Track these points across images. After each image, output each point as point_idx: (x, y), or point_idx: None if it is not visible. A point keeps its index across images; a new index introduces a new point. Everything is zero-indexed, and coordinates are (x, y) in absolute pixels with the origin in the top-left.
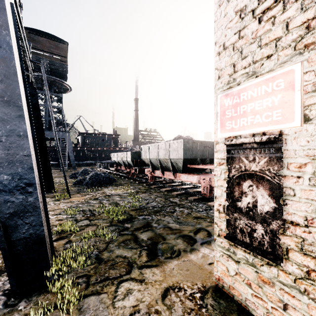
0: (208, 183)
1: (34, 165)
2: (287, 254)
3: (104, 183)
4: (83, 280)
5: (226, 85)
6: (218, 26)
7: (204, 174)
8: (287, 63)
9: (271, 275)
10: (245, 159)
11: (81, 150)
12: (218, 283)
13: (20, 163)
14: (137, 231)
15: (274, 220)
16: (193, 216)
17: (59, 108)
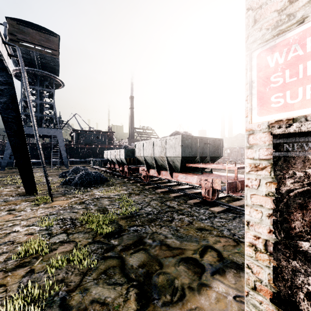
0: (210, 185)
1: None
2: None
3: (95, 183)
4: None
5: (272, 31)
6: None
7: (204, 173)
8: None
9: None
10: None
11: (75, 147)
12: None
13: None
14: (125, 252)
15: None
16: (195, 226)
17: (51, 104)
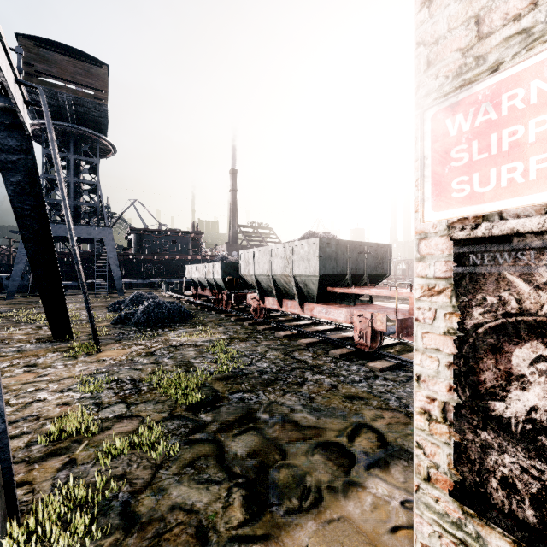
0: (369, 324)
1: None
2: None
3: (170, 321)
4: None
5: (453, 80)
6: None
7: (359, 304)
8: None
9: None
10: (519, 281)
11: (135, 259)
12: None
13: None
14: (225, 433)
15: None
16: (342, 392)
17: (93, 184)
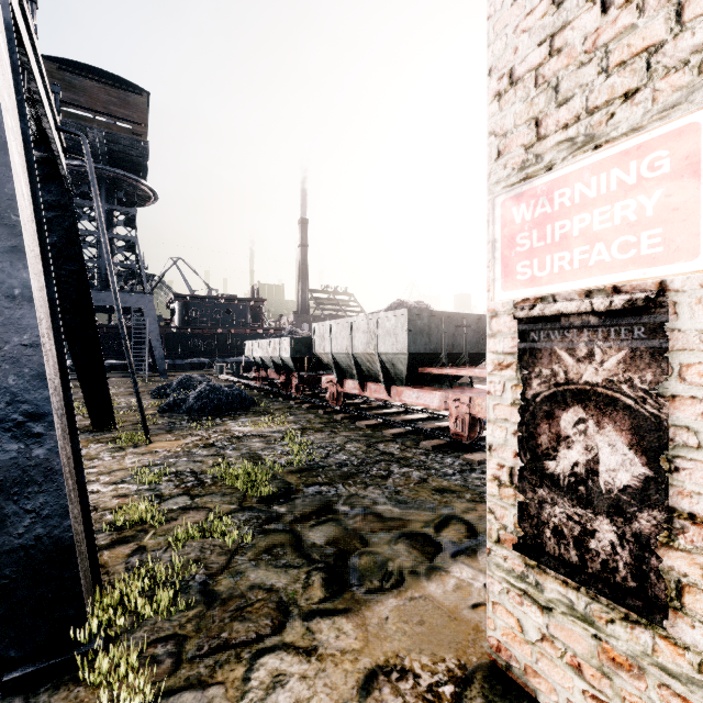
0: (466, 410)
1: (51, 369)
2: (680, 597)
3: (229, 409)
4: (168, 650)
5: (518, 172)
6: (497, 28)
7: (457, 388)
8: (680, 109)
9: (635, 649)
10: (566, 355)
11: (180, 334)
12: (497, 657)
13: (14, 363)
14: (302, 524)
15: (645, 509)
16: (432, 485)
17: (129, 240)
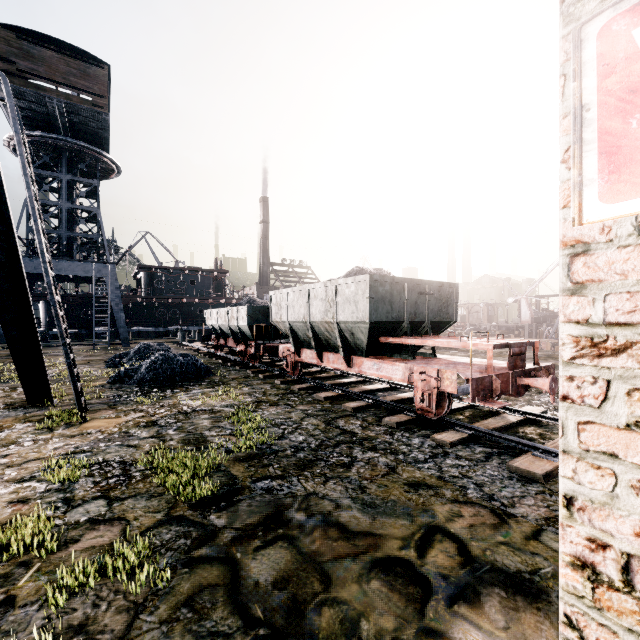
0: (434, 384)
1: None
2: None
3: (183, 379)
4: None
5: None
6: None
7: (419, 358)
8: None
9: None
10: None
11: (145, 303)
12: None
13: None
14: (243, 546)
15: None
16: (403, 478)
17: (92, 211)
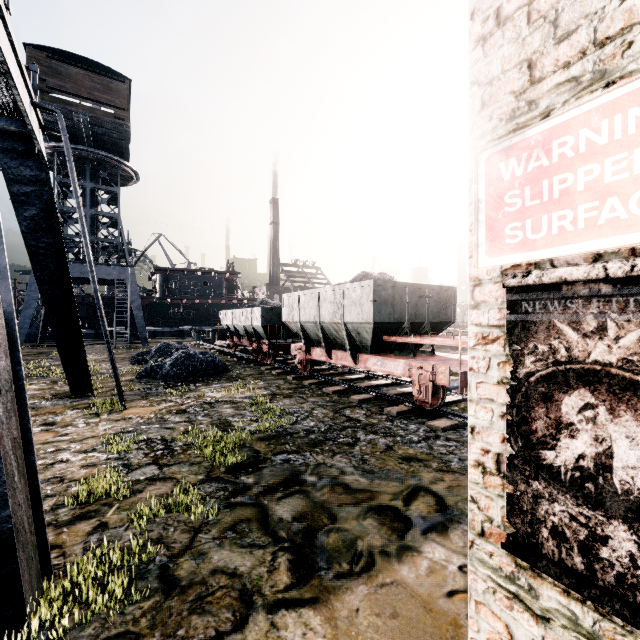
0: (430, 378)
1: None
2: None
3: (203, 374)
4: None
5: (507, 123)
6: None
7: (419, 355)
8: None
9: None
10: (568, 329)
11: (161, 304)
12: None
13: None
14: (269, 497)
15: None
16: (398, 453)
17: (113, 216)
